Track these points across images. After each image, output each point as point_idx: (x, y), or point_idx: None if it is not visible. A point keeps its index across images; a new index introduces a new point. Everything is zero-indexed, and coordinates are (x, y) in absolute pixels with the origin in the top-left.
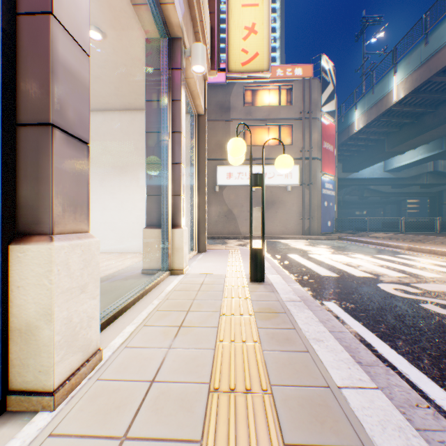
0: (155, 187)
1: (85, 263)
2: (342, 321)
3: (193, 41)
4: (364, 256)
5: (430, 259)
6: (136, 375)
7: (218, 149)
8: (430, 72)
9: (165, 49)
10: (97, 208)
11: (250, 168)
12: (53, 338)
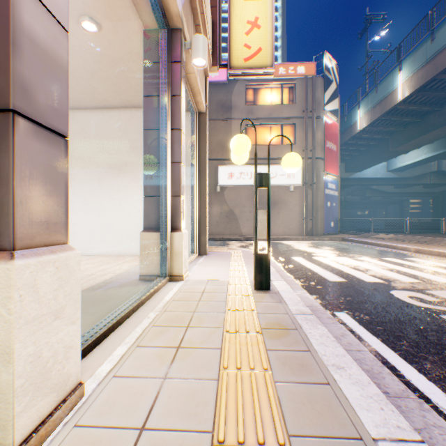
0: (153, 187)
1: (60, 282)
2: (358, 337)
3: (193, 34)
4: (371, 258)
5: (440, 262)
6: (122, 420)
7: (219, 149)
8: (436, 70)
9: (164, 40)
10: (94, 209)
11: (255, 167)
12: (12, 383)
